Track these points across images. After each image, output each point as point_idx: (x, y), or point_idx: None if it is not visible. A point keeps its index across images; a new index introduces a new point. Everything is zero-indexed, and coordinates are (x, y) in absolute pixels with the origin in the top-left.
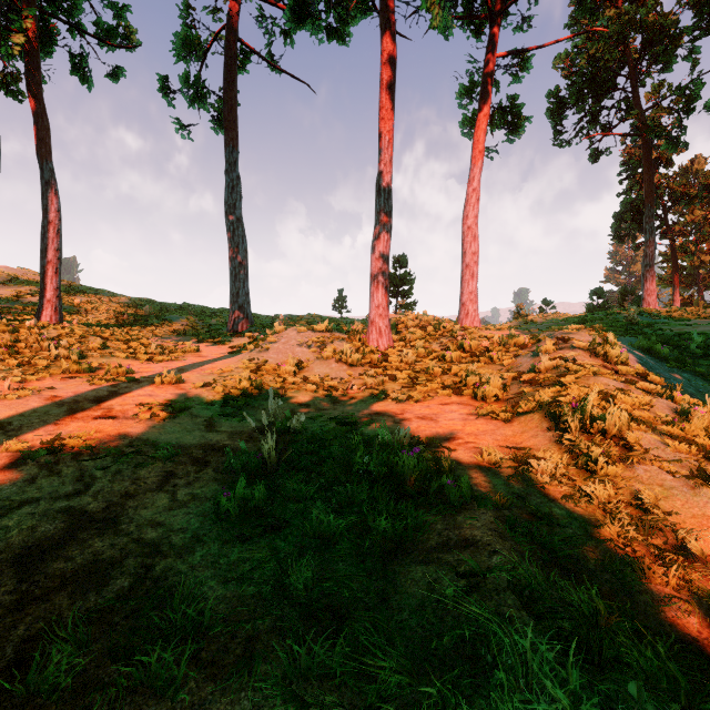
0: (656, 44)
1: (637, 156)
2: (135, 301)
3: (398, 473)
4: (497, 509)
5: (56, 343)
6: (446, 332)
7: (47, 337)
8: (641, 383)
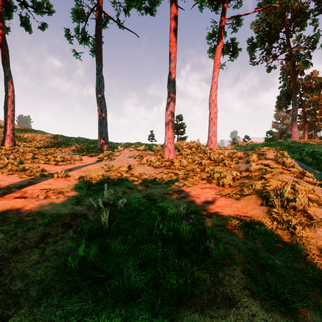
0: (298, 17)
1: (288, 70)
2: (54, 136)
3: (180, 236)
4: (242, 264)
5: (8, 156)
6: (202, 151)
7: (3, 153)
8: (306, 178)
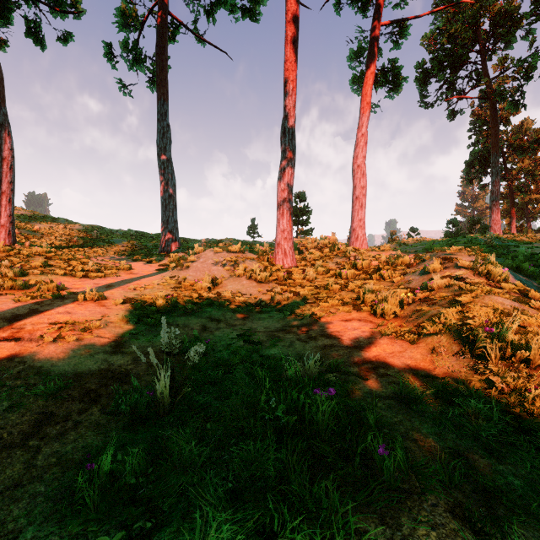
0: (501, 26)
1: (483, 117)
2: (87, 227)
3: (311, 422)
4: (445, 489)
5: None
6: (340, 253)
7: None
8: (534, 302)
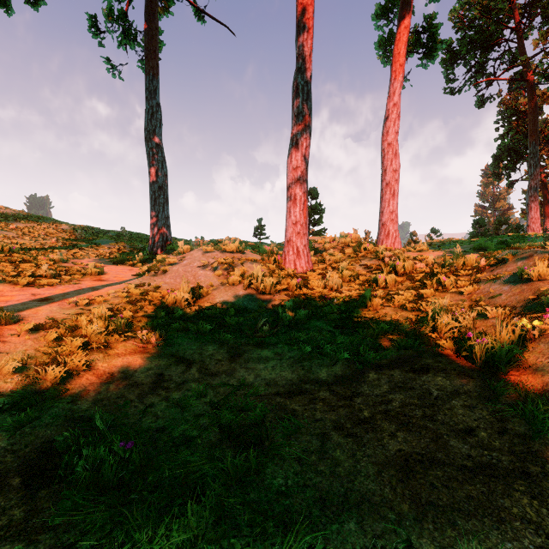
0: None
1: (513, 106)
2: (74, 227)
3: None
4: None
5: None
6: (368, 253)
7: None
8: None
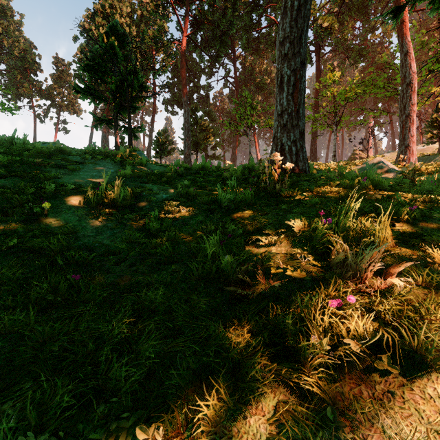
0: None
1: None
2: None
3: None
4: None
5: None
6: None
7: None
8: None
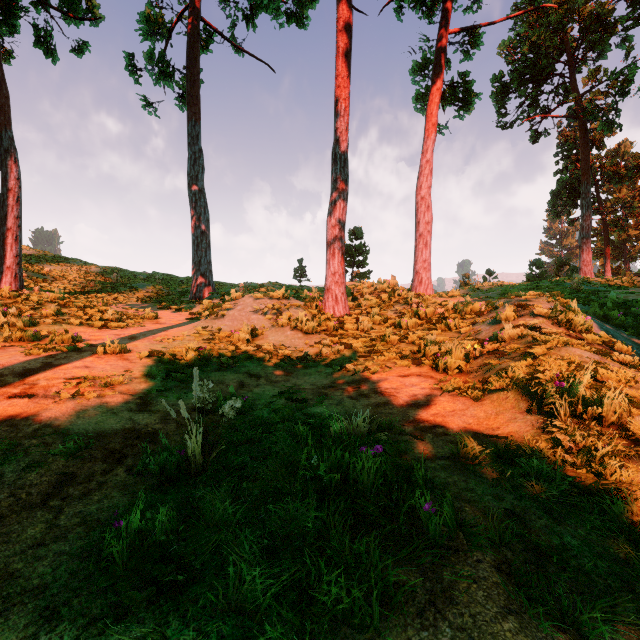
0: (592, 32)
1: (572, 139)
2: (105, 269)
3: (356, 481)
4: (494, 547)
5: (5, 310)
6: (401, 299)
7: None
8: (617, 354)
